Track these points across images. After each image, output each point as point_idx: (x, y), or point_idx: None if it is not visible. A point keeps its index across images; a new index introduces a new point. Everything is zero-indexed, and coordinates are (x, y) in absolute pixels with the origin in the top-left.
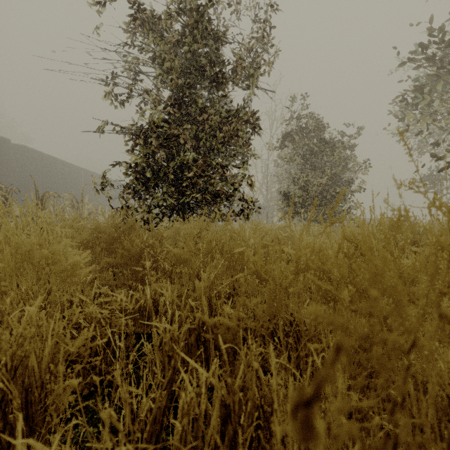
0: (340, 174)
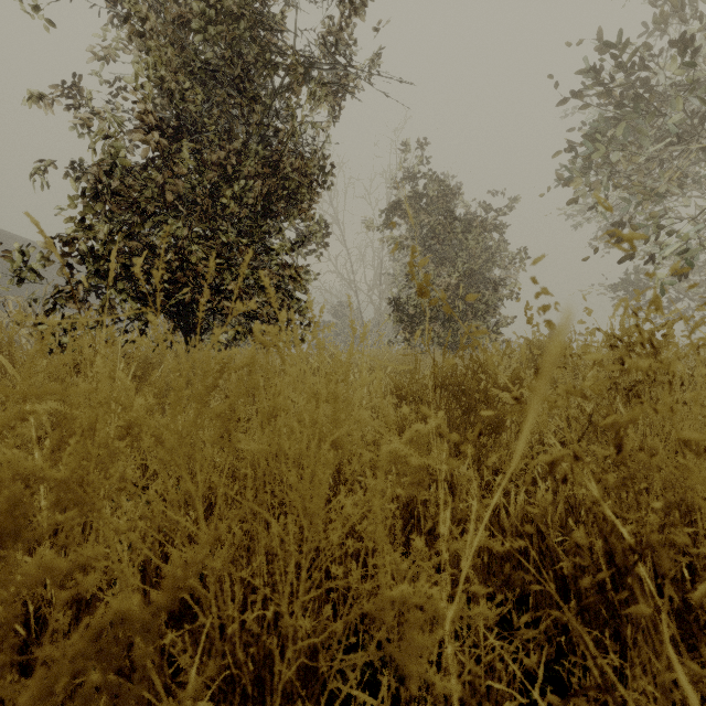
0: (485, 271)
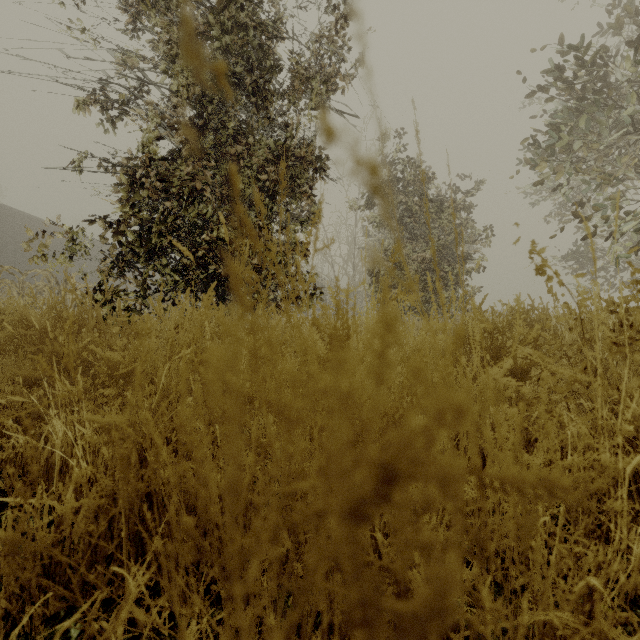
0: (453, 246)
